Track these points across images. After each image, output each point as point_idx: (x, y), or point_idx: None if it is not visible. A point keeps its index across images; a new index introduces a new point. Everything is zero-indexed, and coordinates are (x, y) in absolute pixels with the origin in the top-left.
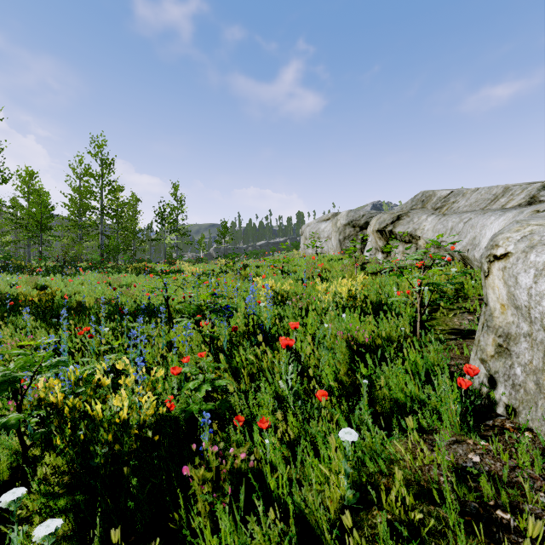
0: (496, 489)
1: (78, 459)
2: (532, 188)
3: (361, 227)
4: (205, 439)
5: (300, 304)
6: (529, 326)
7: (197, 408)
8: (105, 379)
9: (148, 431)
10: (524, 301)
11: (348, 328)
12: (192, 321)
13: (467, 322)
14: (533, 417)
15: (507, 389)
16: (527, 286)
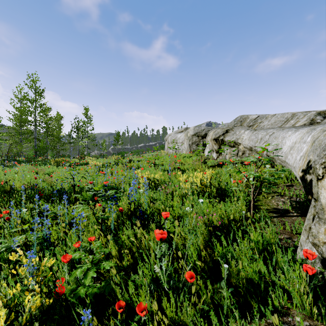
0: None
1: None
2: (310, 114)
3: (202, 137)
4: None
5: (167, 190)
6: None
7: (84, 291)
8: None
9: (35, 323)
10: None
11: (204, 211)
12: (86, 207)
13: (282, 203)
14: None
15: None
16: None
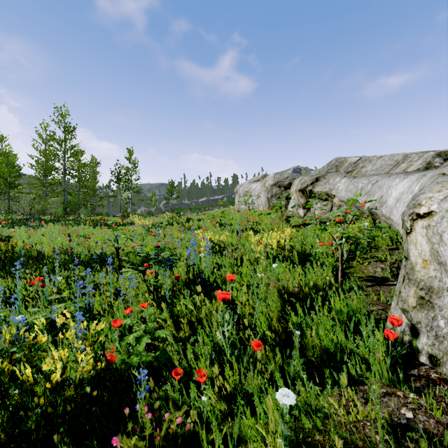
0: None
1: (8, 423)
2: (428, 156)
3: (285, 187)
4: (142, 397)
5: (235, 254)
6: None
7: (138, 359)
8: (41, 337)
9: (86, 387)
10: None
11: (279, 277)
12: (136, 272)
13: (380, 270)
14: None
15: (430, 339)
16: None
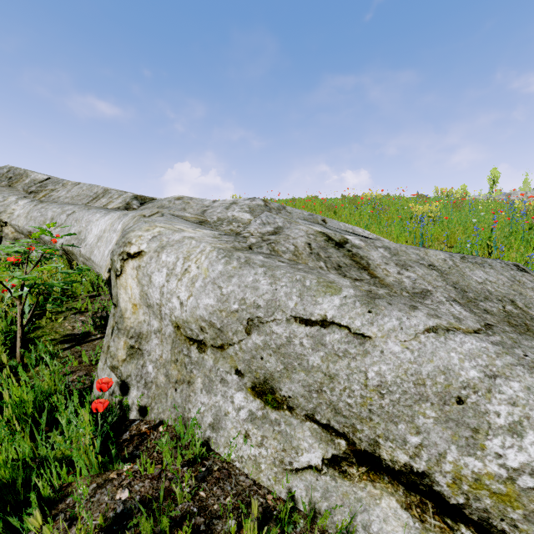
0: (152, 515)
1: None
2: (127, 196)
3: None
4: None
5: None
6: (159, 322)
7: None
8: None
9: None
10: (157, 299)
11: None
12: None
13: (81, 324)
14: (165, 408)
15: (141, 390)
16: (160, 285)
